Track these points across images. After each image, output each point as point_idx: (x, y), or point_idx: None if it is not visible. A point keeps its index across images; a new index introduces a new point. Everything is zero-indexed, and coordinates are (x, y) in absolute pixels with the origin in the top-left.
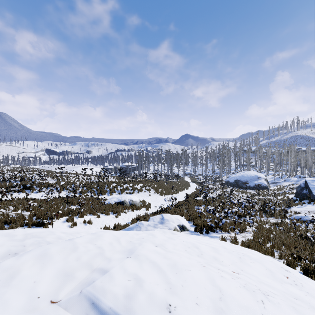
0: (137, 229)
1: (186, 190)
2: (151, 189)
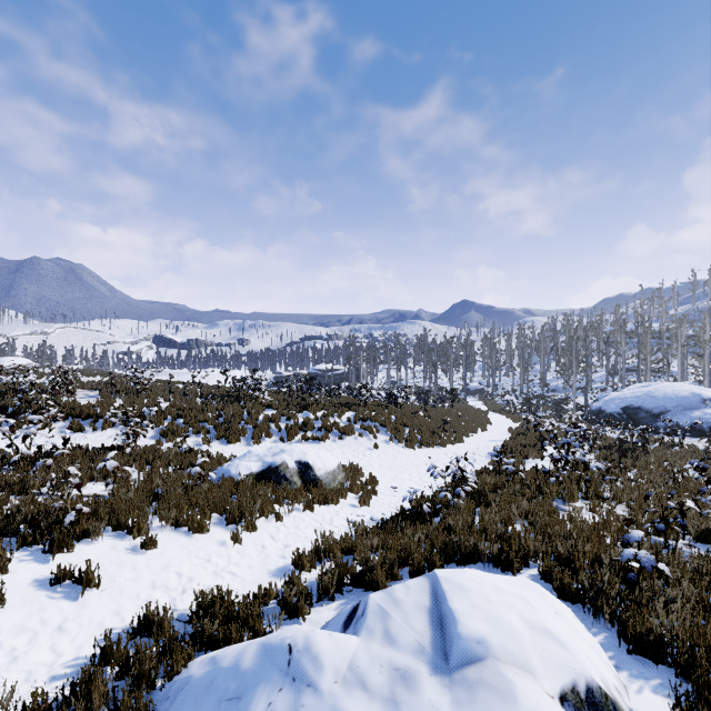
0: (271, 708)
1: (483, 432)
2: (380, 429)
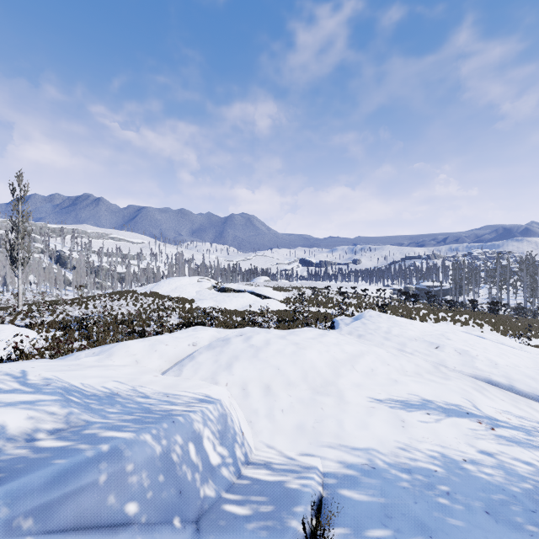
0: None
1: None
2: (484, 325)
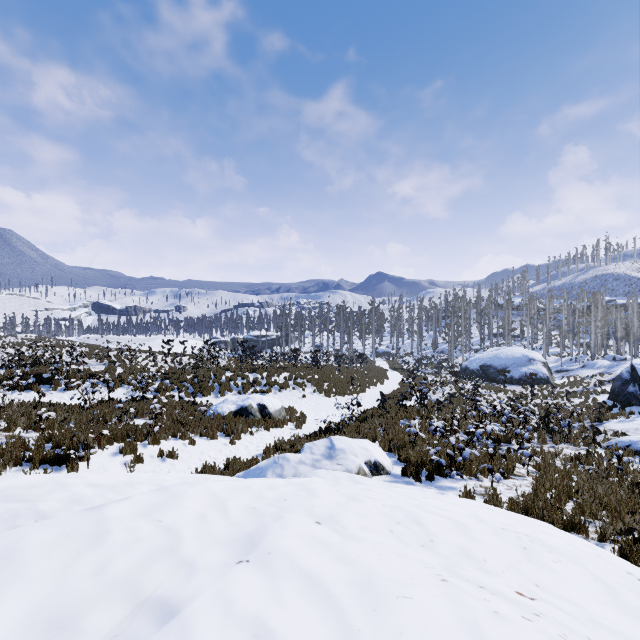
0: (274, 471)
1: (381, 385)
2: (307, 384)
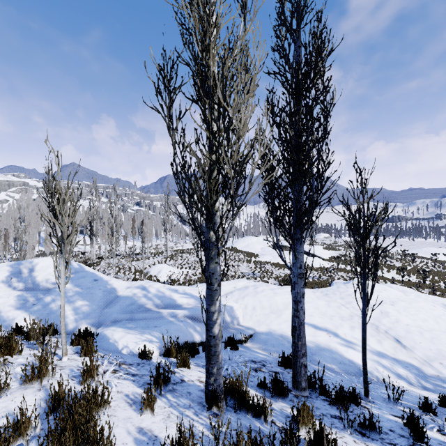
0: None
1: None
2: None
